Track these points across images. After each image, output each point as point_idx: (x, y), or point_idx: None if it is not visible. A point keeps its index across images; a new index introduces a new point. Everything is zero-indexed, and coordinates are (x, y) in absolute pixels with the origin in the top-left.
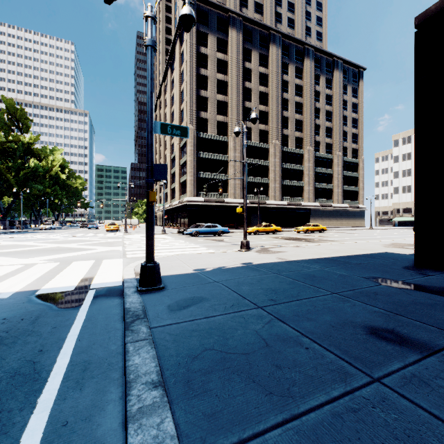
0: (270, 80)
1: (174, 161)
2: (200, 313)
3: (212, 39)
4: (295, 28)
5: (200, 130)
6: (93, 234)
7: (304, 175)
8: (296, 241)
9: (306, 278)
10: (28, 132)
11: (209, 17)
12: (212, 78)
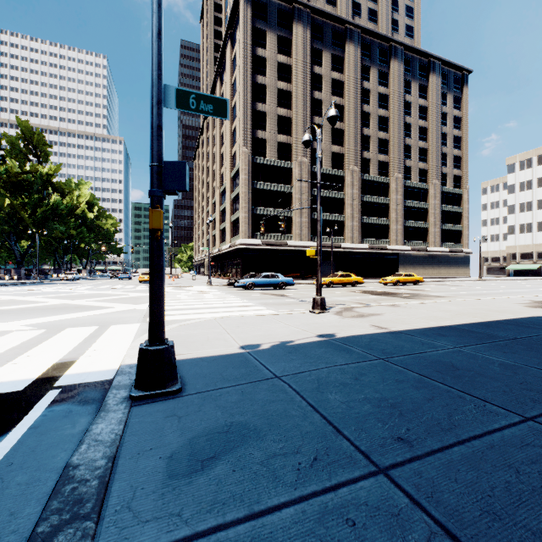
0: (346, 88)
1: (224, 195)
2: (237, 494)
3: (272, 37)
4: (379, 21)
5: (256, 154)
6: (120, 286)
7: (391, 210)
8: (387, 296)
9: (442, 372)
10: (47, 161)
11: (268, 10)
12: (272, 88)
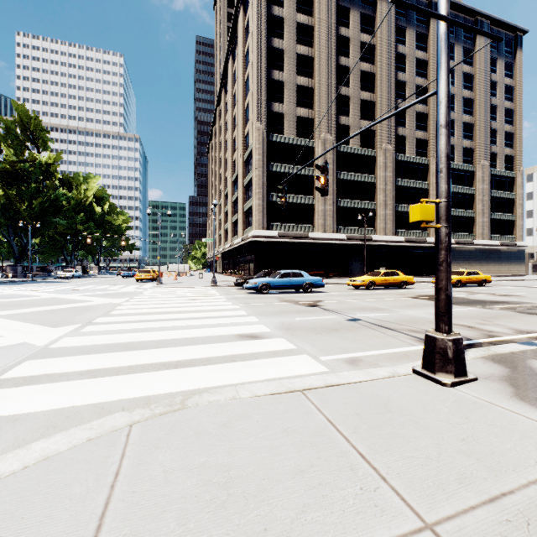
0: (377, 52)
1: (236, 184)
2: None
3: None
4: None
5: (272, 131)
6: (105, 287)
7: (431, 196)
8: (486, 308)
9: None
10: (48, 150)
11: None
12: (290, 53)
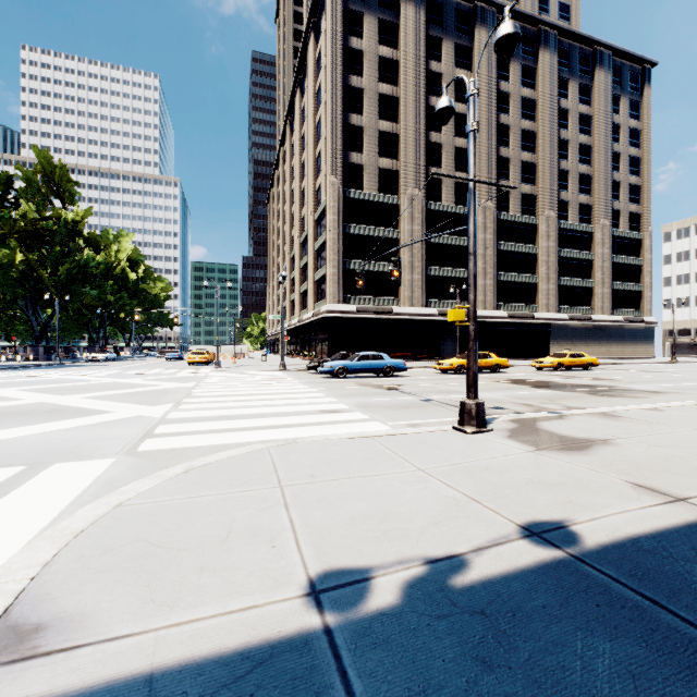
0: None
1: (306, 246)
2: None
3: (371, 22)
4: None
5: (349, 186)
6: (158, 371)
7: (540, 262)
8: (563, 391)
9: None
10: (74, 204)
11: None
12: (371, 93)
